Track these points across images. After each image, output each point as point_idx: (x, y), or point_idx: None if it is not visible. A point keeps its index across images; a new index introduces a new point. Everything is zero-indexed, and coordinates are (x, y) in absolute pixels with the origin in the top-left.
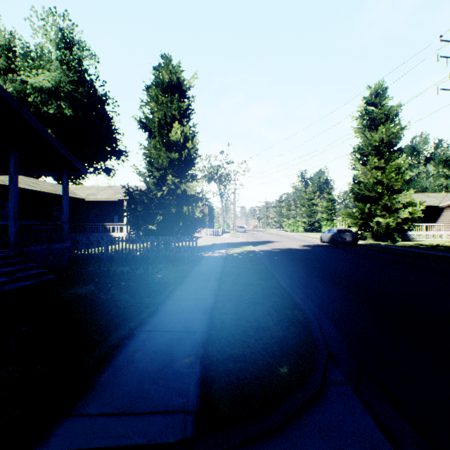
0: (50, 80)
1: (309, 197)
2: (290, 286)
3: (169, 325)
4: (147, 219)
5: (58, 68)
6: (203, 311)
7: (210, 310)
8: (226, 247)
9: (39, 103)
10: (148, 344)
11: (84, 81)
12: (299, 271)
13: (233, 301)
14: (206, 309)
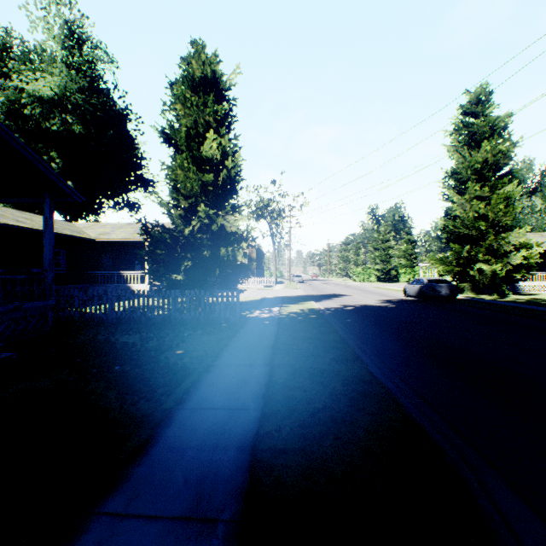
0: (53, 87)
1: (383, 238)
2: (386, 375)
3: (161, 495)
4: (171, 266)
5: (62, 70)
6: (239, 443)
7: (253, 441)
8: (280, 304)
9: (39, 117)
10: None
11: (98, 90)
12: (391, 344)
13: (295, 414)
14: (245, 436)
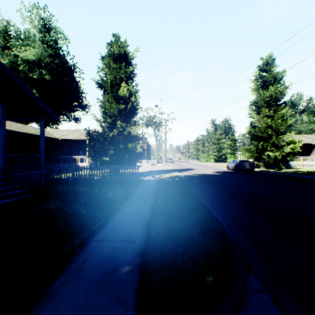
0: (35, 54)
1: (218, 138)
2: (207, 203)
3: (114, 236)
4: (102, 153)
5: (40, 46)
6: (142, 223)
7: (147, 222)
8: (159, 173)
9: (27, 71)
10: (97, 252)
11: (59, 55)
12: (213, 191)
13: (165, 215)
14: (144, 221)
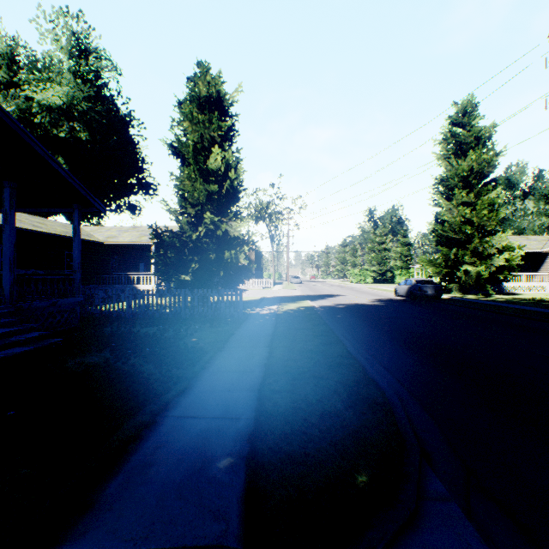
0: (61, 96)
1: (379, 241)
2: (361, 353)
3: (203, 409)
4: (179, 268)
5: (71, 81)
6: (249, 388)
7: (259, 387)
8: (278, 303)
9: (48, 125)
10: (175, 436)
11: (103, 98)
12: (371, 334)
13: (288, 374)
14: (253, 385)
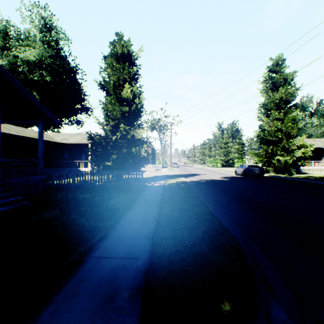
0: (35, 55)
1: (225, 142)
2: (217, 211)
3: (115, 251)
4: (105, 157)
5: (40, 46)
6: (146, 236)
7: (152, 235)
8: (165, 179)
9: (27, 72)
10: (94, 272)
11: (60, 56)
12: (222, 198)
13: (171, 226)
14: (148, 233)
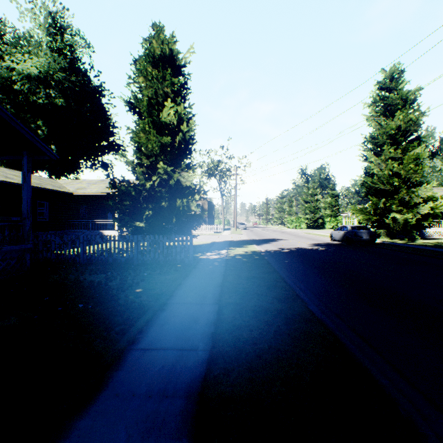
0: (39, 66)
1: (312, 193)
2: (324, 313)
3: None
4: (135, 215)
5: (46, 52)
6: (187, 389)
7: (201, 387)
8: (227, 247)
9: (27, 91)
10: None
11: (77, 70)
12: (325, 283)
13: (242, 356)
14: (193, 381)
